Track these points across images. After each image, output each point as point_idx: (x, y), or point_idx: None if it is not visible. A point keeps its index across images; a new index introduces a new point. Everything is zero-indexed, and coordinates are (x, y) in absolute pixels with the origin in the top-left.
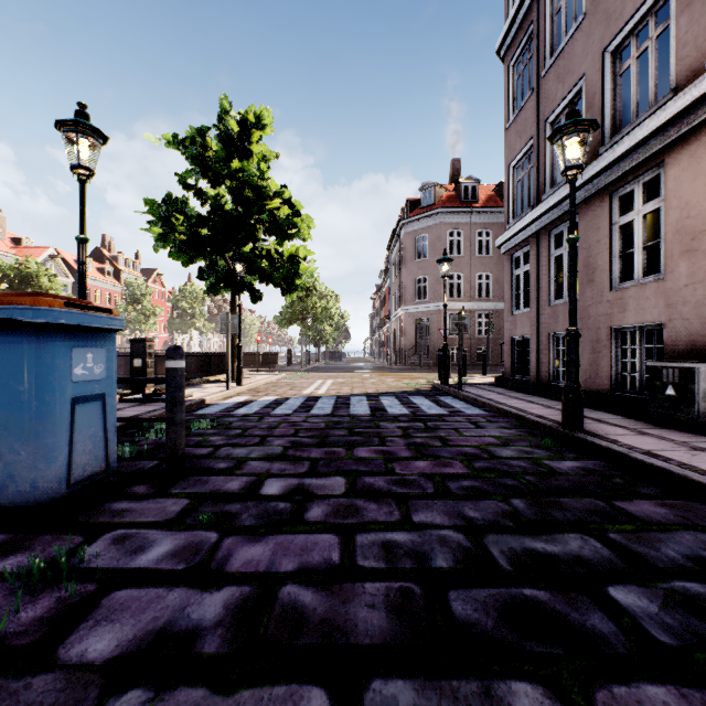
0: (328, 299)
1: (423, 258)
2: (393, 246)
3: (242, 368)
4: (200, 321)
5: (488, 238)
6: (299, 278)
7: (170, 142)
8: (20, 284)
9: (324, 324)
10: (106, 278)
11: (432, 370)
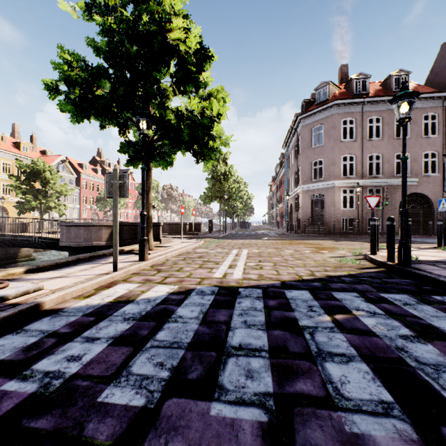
0: (239, 184)
1: (318, 145)
2: (290, 140)
3: (145, 241)
4: (155, 202)
5: (378, 124)
6: (212, 141)
7: (85, 12)
8: (33, 176)
9: (237, 202)
10: (97, 175)
11: (331, 237)
